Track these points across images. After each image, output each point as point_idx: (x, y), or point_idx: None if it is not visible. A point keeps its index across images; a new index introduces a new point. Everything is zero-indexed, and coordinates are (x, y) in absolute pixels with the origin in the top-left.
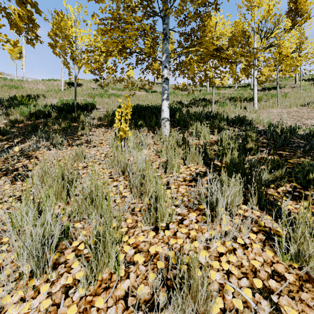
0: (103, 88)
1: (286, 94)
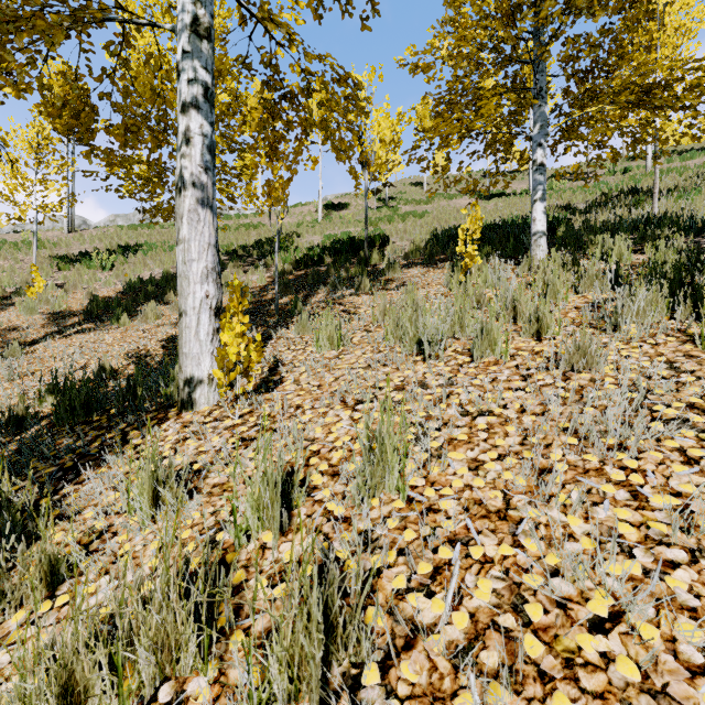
0: (387, 205)
1: None
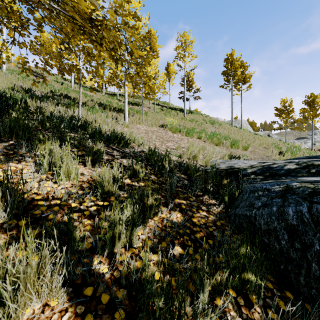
0: None
1: (147, 113)
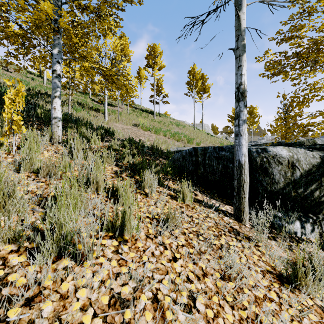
0: None
1: (121, 113)
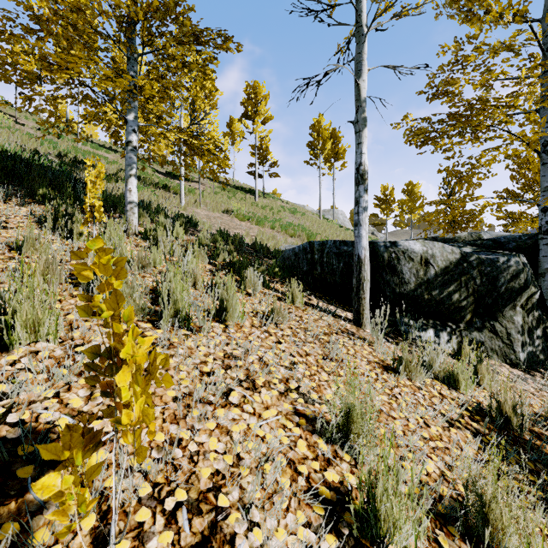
0: None
1: (203, 193)
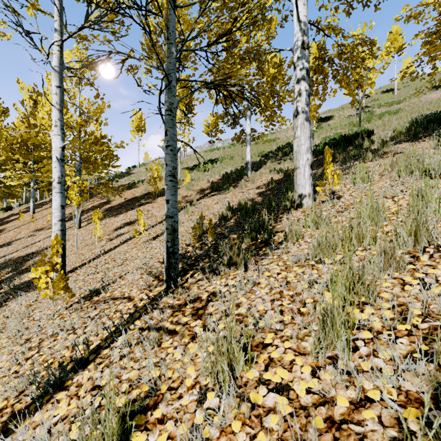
0: (364, 111)
1: None
